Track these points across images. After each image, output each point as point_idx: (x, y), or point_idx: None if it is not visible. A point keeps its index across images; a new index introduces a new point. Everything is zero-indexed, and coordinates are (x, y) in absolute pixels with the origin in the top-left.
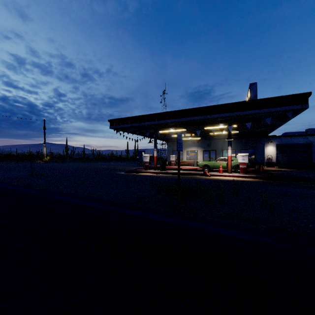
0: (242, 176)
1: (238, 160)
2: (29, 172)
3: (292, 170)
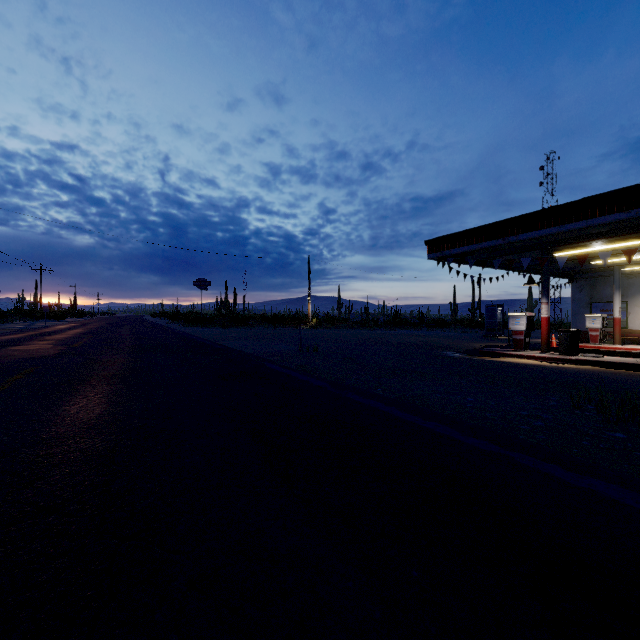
0: None
1: None
2: (295, 345)
3: None
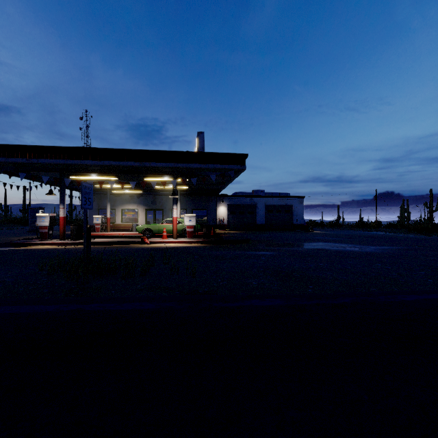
0: (189, 241)
1: (185, 222)
2: None
3: (240, 232)
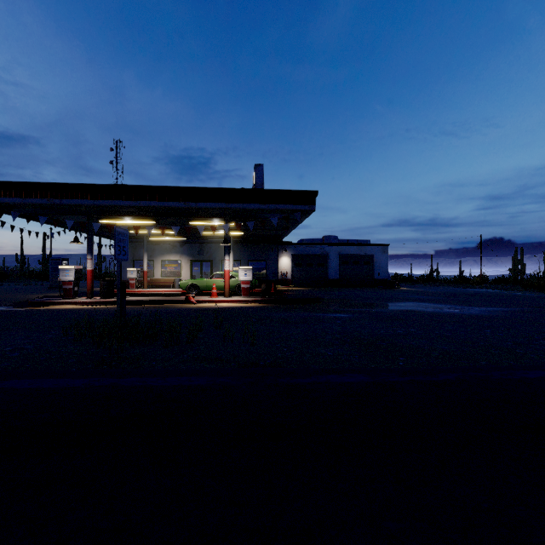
0: (245, 300)
1: (239, 277)
2: None
3: (308, 289)
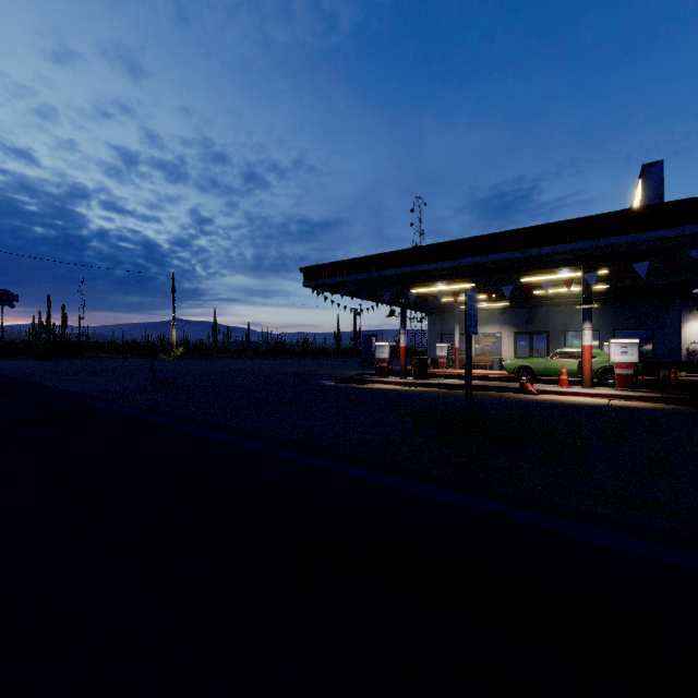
0: (623, 396)
1: (611, 357)
2: (148, 379)
3: None
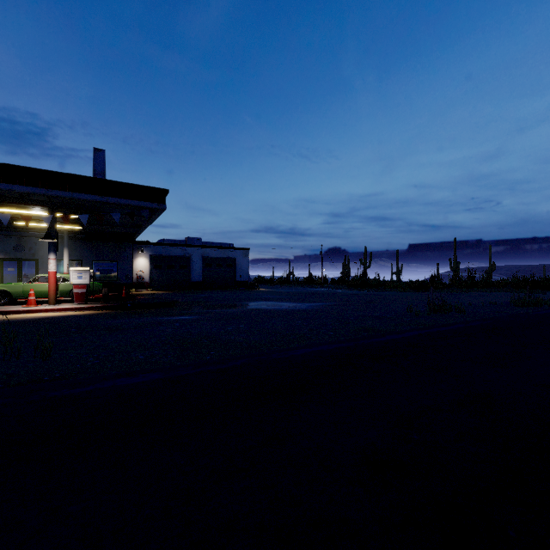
0: (78, 308)
1: (70, 280)
2: None
3: (168, 292)
